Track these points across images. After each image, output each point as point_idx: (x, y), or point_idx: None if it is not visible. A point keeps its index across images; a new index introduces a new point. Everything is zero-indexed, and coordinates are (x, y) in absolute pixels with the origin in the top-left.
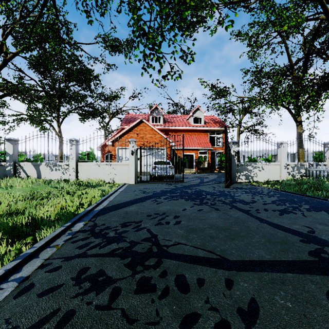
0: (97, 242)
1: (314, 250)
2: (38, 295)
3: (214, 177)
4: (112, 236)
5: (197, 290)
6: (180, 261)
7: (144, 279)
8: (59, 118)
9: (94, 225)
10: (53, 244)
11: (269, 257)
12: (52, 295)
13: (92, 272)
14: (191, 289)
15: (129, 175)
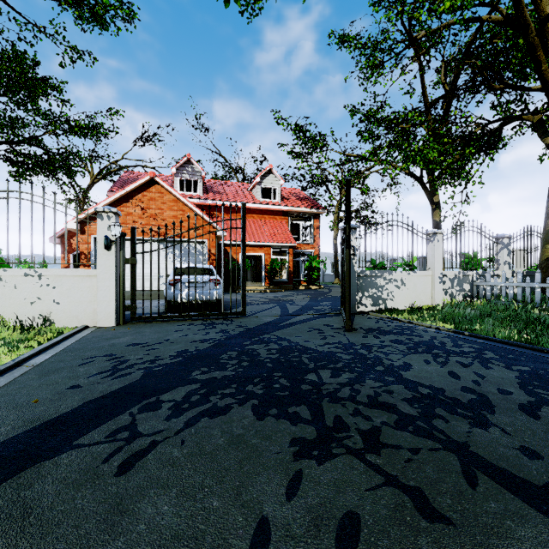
0: None
1: None
2: None
3: (304, 300)
4: None
5: None
6: None
7: None
8: None
9: None
10: None
11: None
12: None
13: None
14: None
15: (99, 302)
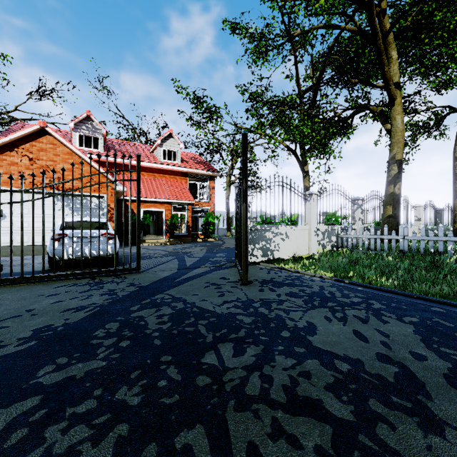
0: None
1: None
2: None
3: (202, 252)
4: None
5: None
6: None
7: None
8: None
9: None
10: None
11: None
12: None
13: None
14: None
15: None
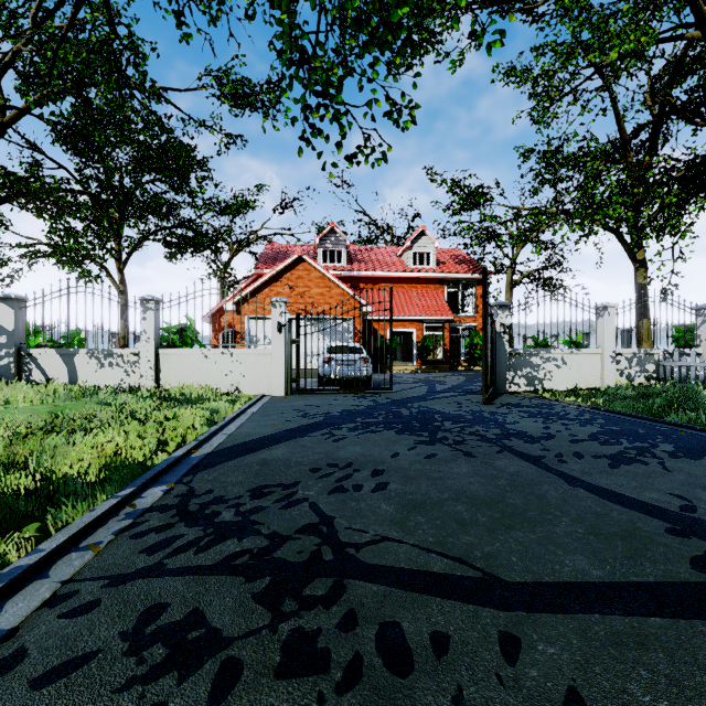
0: (192, 536)
1: (702, 554)
2: (31, 683)
3: (457, 381)
4: (228, 521)
5: (431, 667)
6: (388, 587)
7: (301, 635)
8: (121, 252)
9: (188, 493)
10: (86, 542)
11: (600, 575)
12: (67, 684)
13: (173, 616)
14: (417, 664)
15: (273, 376)
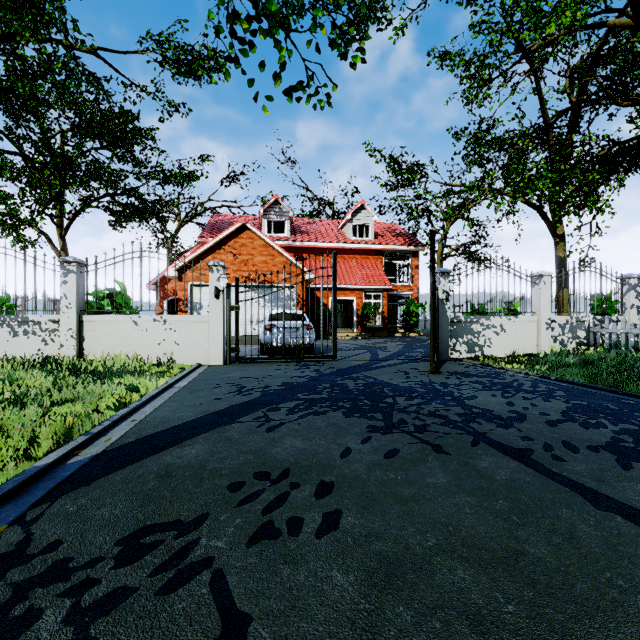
0: None
1: None
2: None
3: (397, 347)
4: None
5: None
6: None
7: None
8: (62, 219)
9: (14, 552)
10: None
11: None
12: None
13: None
14: None
15: (210, 344)
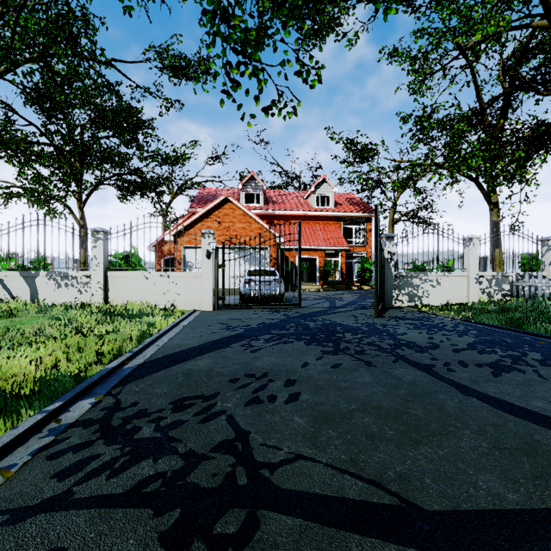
0: (108, 456)
1: None
2: None
3: (352, 298)
4: (146, 438)
5: None
6: (303, 520)
7: None
8: (81, 194)
9: (114, 406)
10: (0, 464)
11: (517, 499)
12: None
13: None
14: None
15: (203, 294)
